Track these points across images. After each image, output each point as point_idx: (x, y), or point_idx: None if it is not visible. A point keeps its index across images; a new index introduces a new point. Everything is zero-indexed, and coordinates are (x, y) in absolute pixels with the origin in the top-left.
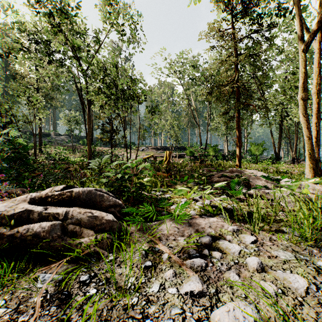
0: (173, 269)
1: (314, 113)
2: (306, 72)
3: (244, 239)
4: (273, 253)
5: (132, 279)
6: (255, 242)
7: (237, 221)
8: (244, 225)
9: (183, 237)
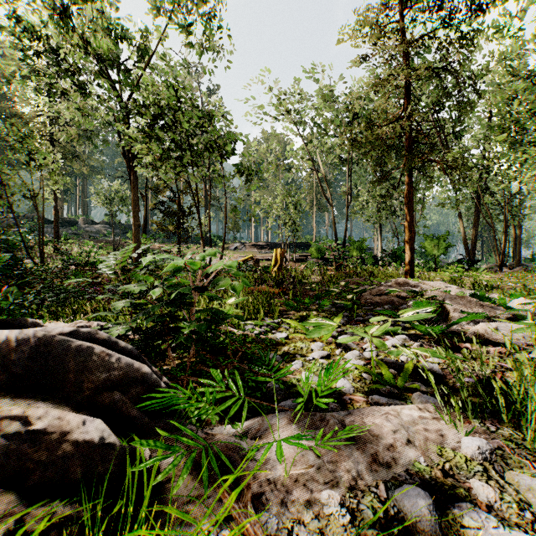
0: None
1: None
2: None
3: None
4: None
5: None
6: None
7: (470, 413)
8: (498, 430)
9: (335, 488)
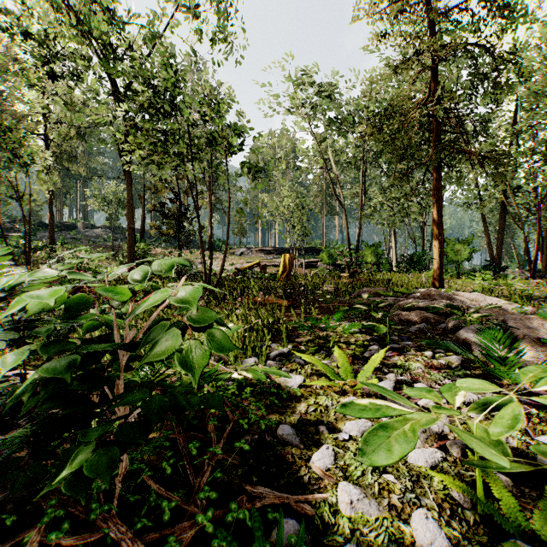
0: None
1: None
2: None
3: None
4: None
5: None
6: None
7: None
8: None
9: None
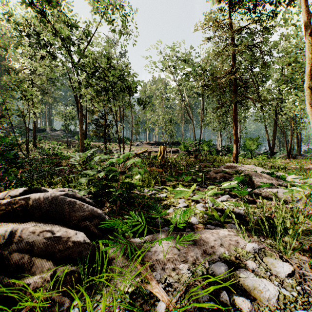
0: None
1: None
2: None
3: (274, 267)
4: None
5: None
6: (292, 274)
7: (253, 233)
8: (265, 240)
9: (186, 264)
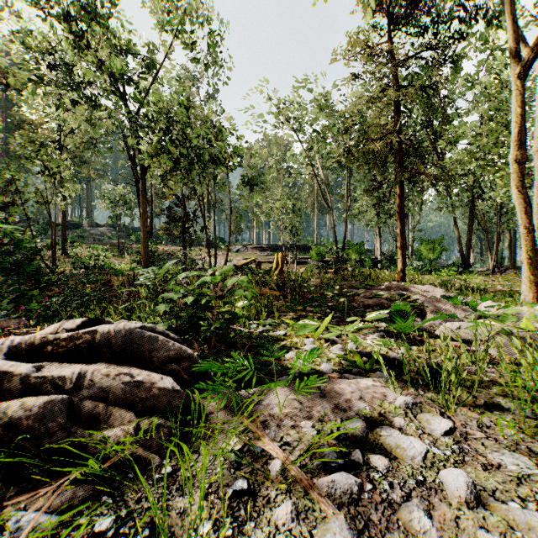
0: (292, 501)
1: (537, 187)
2: (524, 114)
3: (429, 425)
4: (491, 459)
5: (206, 526)
6: (451, 433)
7: (410, 384)
8: (425, 394)
9: (310, 421)
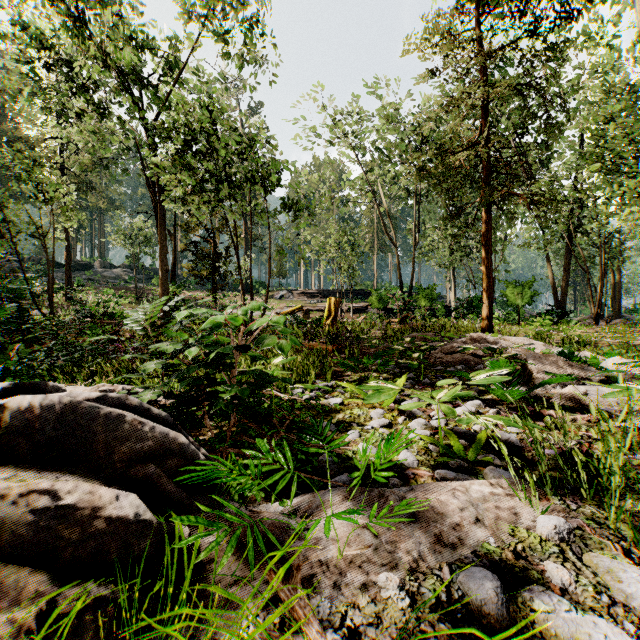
0: None
1: None
2: None
3: (616, 582)
4: None
5: None
6: None
7: (549, 490)
8: (579, 508)
9: (394, 571)
